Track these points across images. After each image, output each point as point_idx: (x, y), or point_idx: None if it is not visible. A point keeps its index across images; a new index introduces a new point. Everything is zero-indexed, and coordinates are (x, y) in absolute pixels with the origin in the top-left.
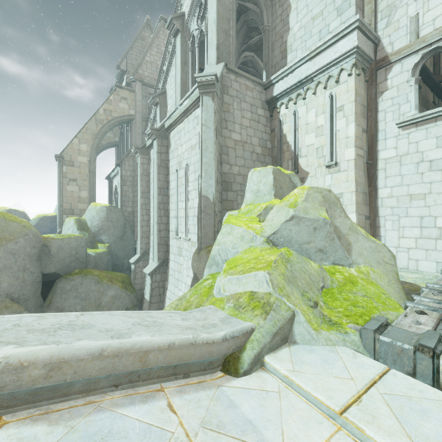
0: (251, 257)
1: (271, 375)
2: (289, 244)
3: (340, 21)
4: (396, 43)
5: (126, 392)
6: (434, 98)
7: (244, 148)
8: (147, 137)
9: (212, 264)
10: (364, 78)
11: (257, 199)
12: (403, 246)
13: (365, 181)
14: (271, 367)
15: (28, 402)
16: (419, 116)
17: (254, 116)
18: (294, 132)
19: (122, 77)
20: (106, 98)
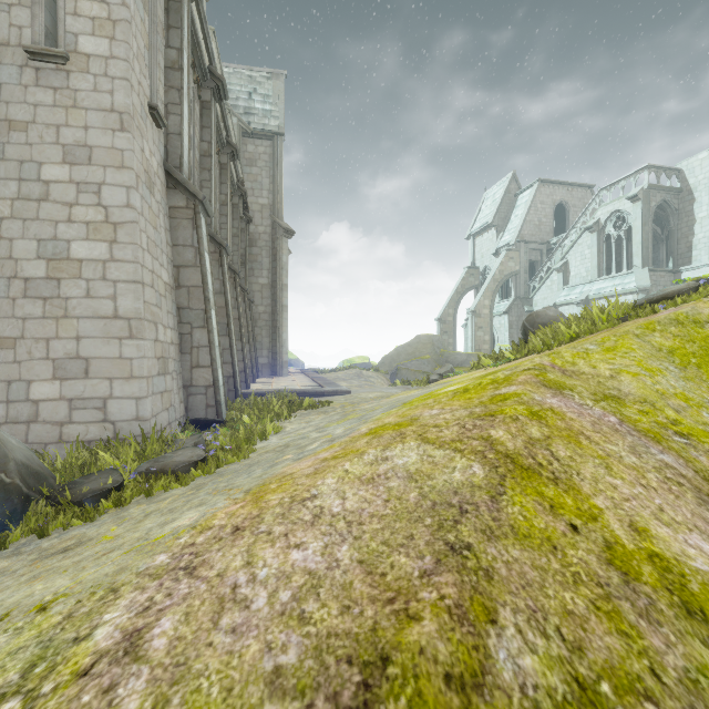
0: None
1: None
2: None
3: None
4: None
5: None
6: None
7: None
8: (535, 290)
9: None
10: None
11: None
12: None
13: None
14: None
15: None
16: None
17: None
18: None
19: (487, 228)
20: (500, 261)
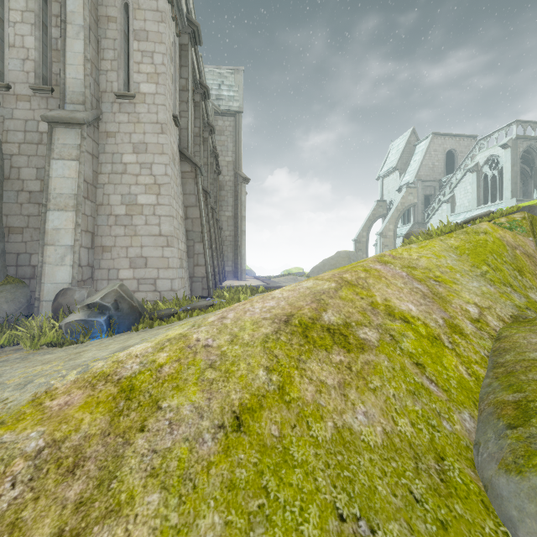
0: None
1: None
2: None
3: None
4: None
5: None
6: None
7: None
8: (429, 217)
9: None
10: None
11: None
12: None
13: None
14: None
15: None
16: None
17: None
18: None
19: (392, 171)
20: (402, 196)
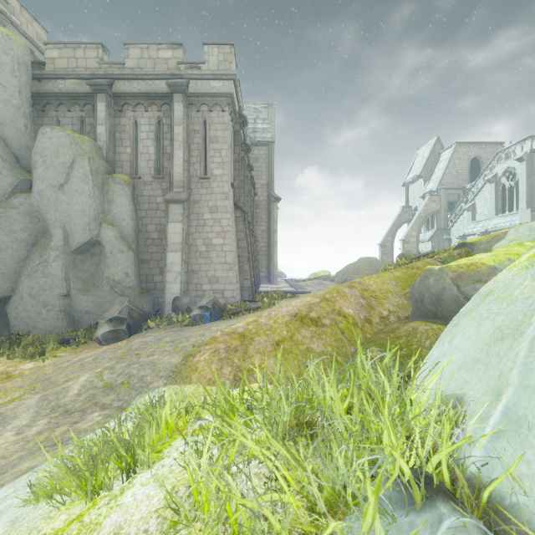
0: None
1: None
2: None
3: None
4: None
5: None
6: None
7: None
8: (452, 223)
9: None
10: None
11: None
12: None
13: None
14: None
15: None
16: None
17: None
18: None
19: (417, 178)
20: (424, 204)
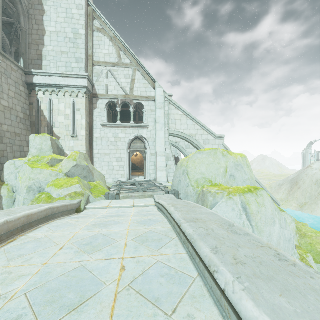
0: (65, 182)
1: (89, 209)
2: (74, 175)
3: (77, 65)
4: (100, 90)
5: (64, 217)
6: (109, 108)
7: (11, 113)
8: None
9: (30, 191)
10: (88, 99)
11: (42, 154)
12: (103, 173)
13: (89, 146)
14: (89, 207)
15: (51, 219)
16: (108, 124)
17: (18, 90)
18: (50, 111)
19: None
20: None
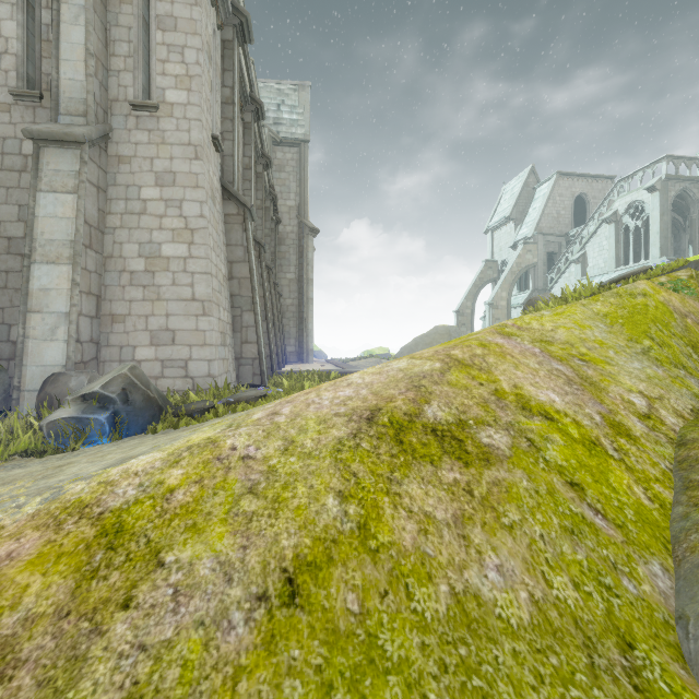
0: None
1: None
2: None
3: None
4: None
5: None
6: None
7: None
8: (553, 282)
9: None
10: None
11: None
12: None
13: None
14: None
15: None
16: None
17: None
18: None
19: (505, 222)
20: (517, 254)
